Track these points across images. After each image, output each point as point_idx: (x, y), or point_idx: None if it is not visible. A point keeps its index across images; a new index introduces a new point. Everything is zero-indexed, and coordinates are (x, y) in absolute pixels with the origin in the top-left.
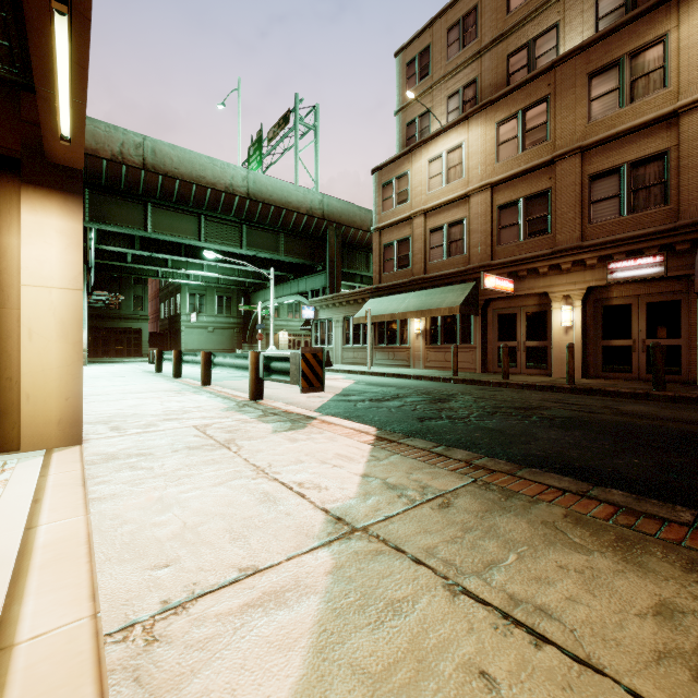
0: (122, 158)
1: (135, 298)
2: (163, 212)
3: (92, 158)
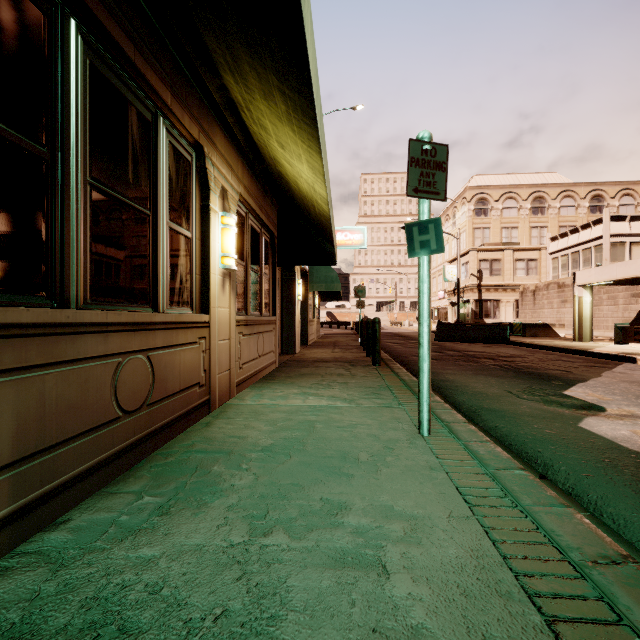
0: None
1: None
2: None
3: None
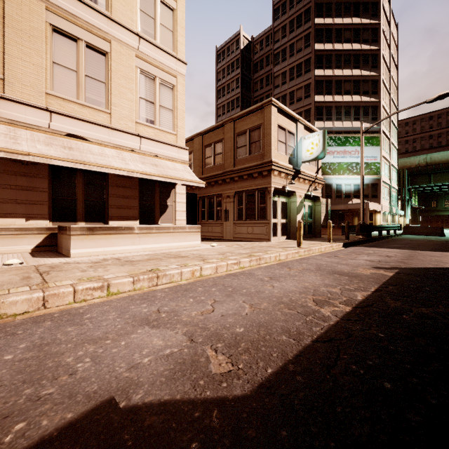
0: (418, 165)
1: (445, 201)
2: (437, 175)
3: (409, 169)
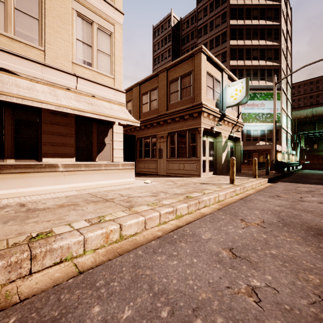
0: (306, 116)
1: None
2: (320, 124)
3: (299, 119)
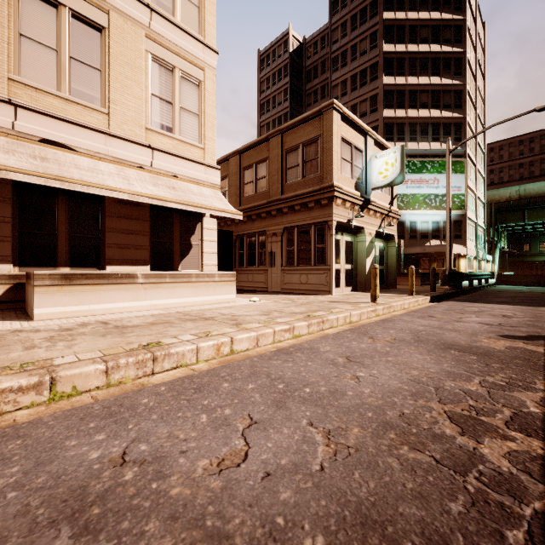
0: (510, 199)
1: (540, 243)
2: (532, 211)
3: (498, 203)
